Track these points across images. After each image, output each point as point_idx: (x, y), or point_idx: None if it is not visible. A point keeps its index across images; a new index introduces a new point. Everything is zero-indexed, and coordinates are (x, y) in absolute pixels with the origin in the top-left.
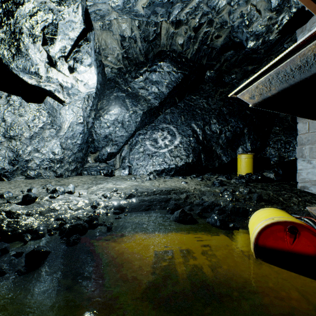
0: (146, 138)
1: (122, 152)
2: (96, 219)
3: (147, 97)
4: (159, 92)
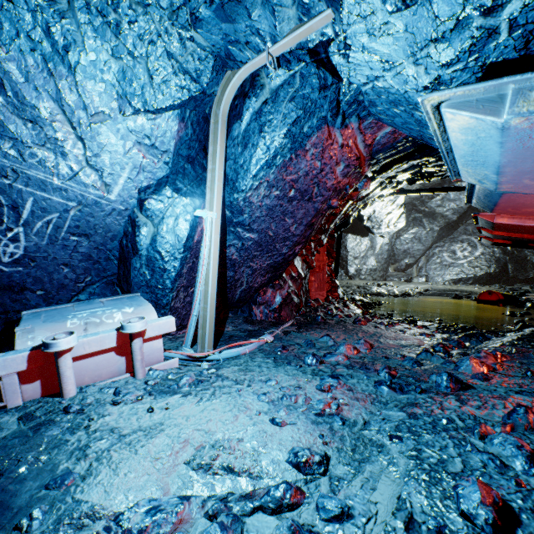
0: (443, 251)
1: (418, 263)
2: (410, 294)
3: (444, 213)
4: (457, 208)
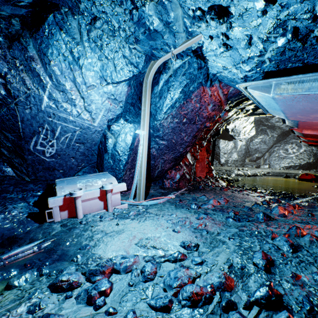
0: (280, 149)
1: (264, 157)
2: (258, 175)
3: (280, 126)
4: None
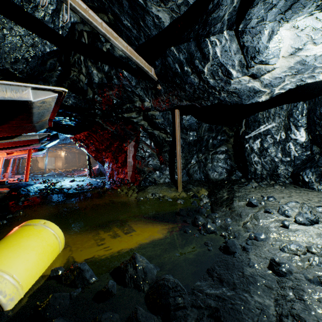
0: None
1: None
2: (203, 226)
3: None
4: None
